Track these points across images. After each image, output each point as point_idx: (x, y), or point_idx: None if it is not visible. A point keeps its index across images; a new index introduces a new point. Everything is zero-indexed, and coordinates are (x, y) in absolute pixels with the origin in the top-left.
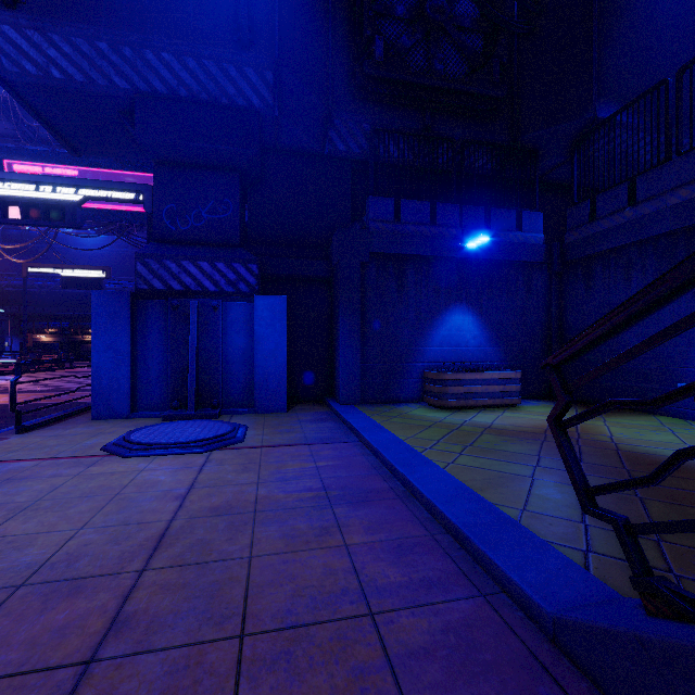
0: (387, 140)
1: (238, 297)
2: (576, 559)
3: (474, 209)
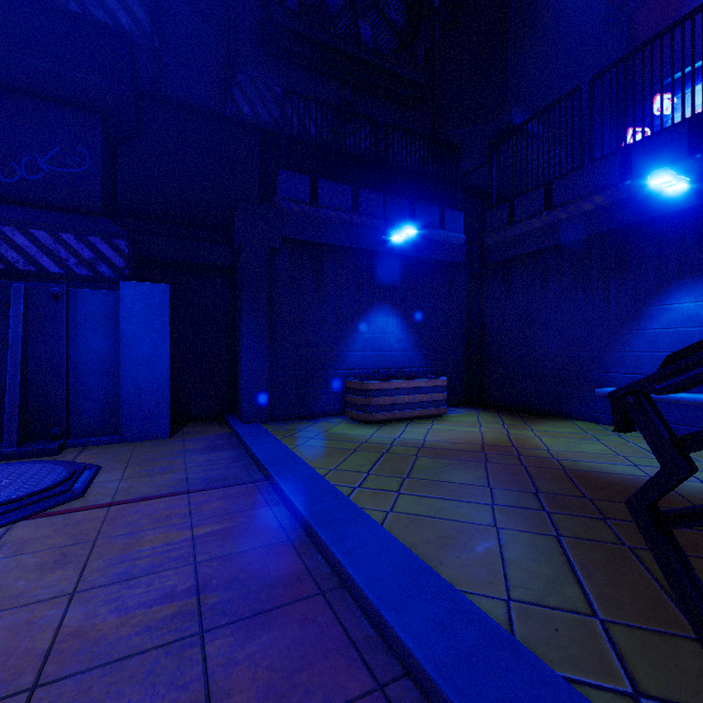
0: (302, 112)
1: (96, 282)
2: None
3: (398, 200)
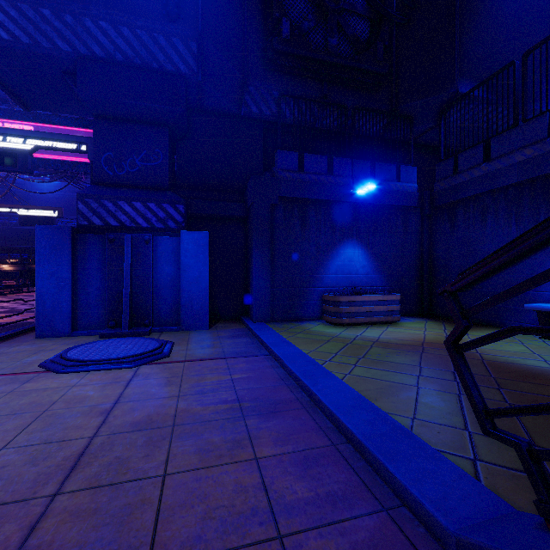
0: (292, 105)
1: (167, 232)
2: (466, 469)
3: (362, 162)
